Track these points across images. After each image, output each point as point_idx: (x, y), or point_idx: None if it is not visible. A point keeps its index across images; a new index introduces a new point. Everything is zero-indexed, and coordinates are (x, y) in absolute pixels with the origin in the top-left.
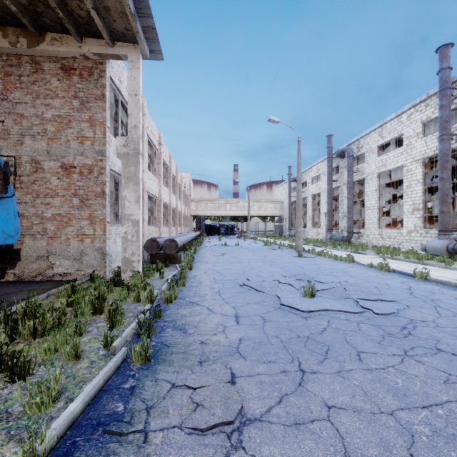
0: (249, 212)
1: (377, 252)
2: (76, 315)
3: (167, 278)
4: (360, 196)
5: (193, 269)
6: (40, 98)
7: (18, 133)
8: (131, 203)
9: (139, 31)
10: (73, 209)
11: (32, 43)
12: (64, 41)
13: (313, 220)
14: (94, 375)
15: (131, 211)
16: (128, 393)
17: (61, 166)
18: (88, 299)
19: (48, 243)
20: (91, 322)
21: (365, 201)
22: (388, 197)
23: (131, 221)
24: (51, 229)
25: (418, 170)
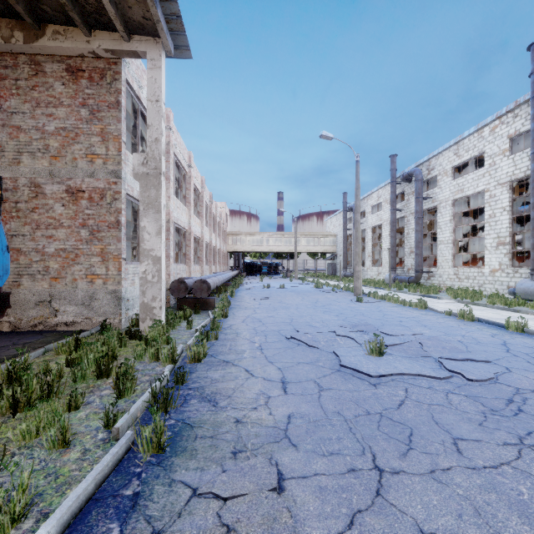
0: (296, 247)
1: (453, 296)
2: (76, 380)
3: (196, 329)
4: (429, 229)
5: (228, 317)
6: (41, 106)
7: (14, 150)
8: (151, 236)
9: (160, 19)
10: (81, 243)
11: (30, 38)
12: (69, 34)
13: (373, 257)
14: (85, 472)
15: (151, 245)
16: (128, 504)
17: (67, 190)
18: (93, 357)
19: (50, 284)
20: (93, 389)
21: (438, 233)
22: (463, 229)
23: (151, 257)
24: (55, 268)
25: (503, 195)
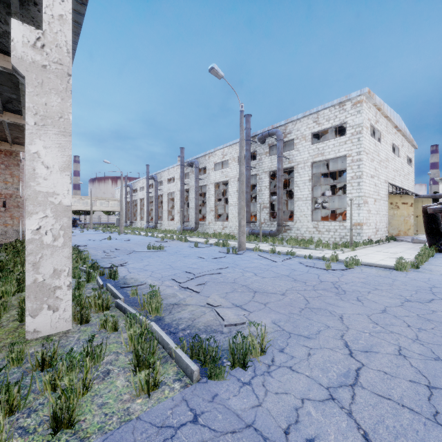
0: (92, 208)
1: (159, 232)
2: None
3: None
4: None
5: None
6: None
7: None
8: None
9: None
10: (1, 213)
11: None
12: (3, 144)
13: (141, 215)
14: None
15: None
16: None
17: None
18: None
19: None
20: None
21: (163, 206)
22: None
23: None
24: None
25: (179, 195)
